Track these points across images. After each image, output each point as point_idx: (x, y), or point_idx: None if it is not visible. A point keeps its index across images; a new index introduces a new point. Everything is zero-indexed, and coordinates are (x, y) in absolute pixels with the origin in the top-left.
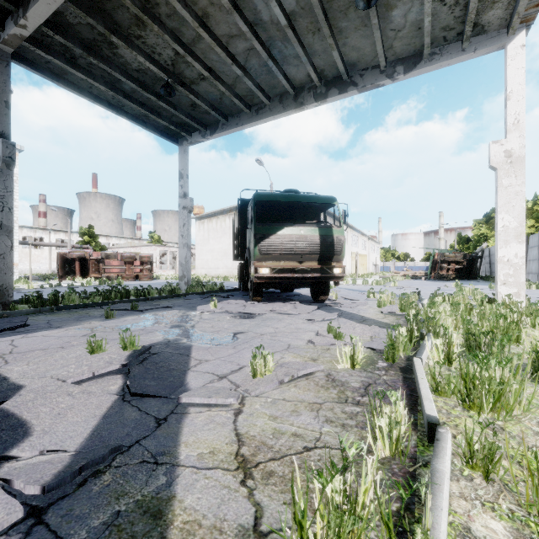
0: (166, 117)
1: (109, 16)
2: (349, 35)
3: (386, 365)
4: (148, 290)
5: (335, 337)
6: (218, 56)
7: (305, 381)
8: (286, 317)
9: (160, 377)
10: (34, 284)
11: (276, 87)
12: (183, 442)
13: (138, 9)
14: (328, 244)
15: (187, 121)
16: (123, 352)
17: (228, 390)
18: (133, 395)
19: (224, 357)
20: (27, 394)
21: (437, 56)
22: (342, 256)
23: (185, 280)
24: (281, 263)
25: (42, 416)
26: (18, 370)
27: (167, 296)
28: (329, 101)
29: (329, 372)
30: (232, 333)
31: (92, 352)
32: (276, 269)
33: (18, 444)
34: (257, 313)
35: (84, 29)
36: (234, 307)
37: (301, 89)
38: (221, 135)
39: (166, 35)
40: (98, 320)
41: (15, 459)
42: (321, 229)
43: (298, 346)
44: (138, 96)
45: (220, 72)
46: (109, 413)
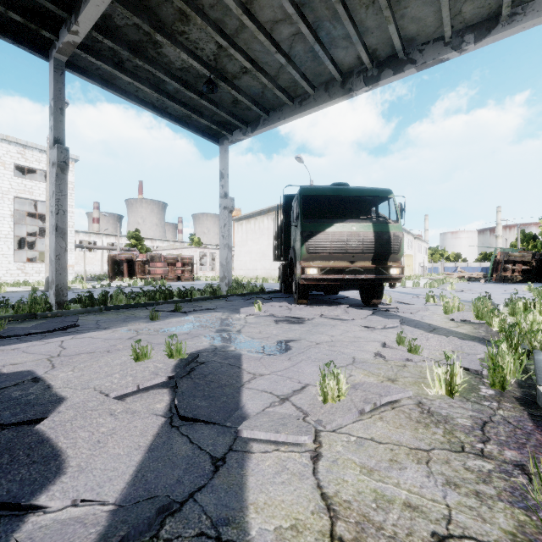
0: (207, 116)
1: (153, 14)
2: (408, 4)
3: (495, 394)
4: (191, 291)
5: (409, 350)
6: (261, 46)
7: (391, 411)
8: (339, 323)
9: (211, 396)
10: (88, 284)
11: (322, 74)
12: (251, 503)
13: (182, 2)
14: (384, 242)
15: (228, 119)
16: (169, 360)
17: (296, 420)
18: (182, 419)
19: (280, 371)
20: (66, 411)
21: (519, 17)
22: (400, 255)
23: (226, 282)
24: (330, 263)
25: (79, 444)
26: (62, 376)
27: (209, 298)
28: (382, 84)
29: (419, 400)
30: (284, 341)
31: (137, 359)
32: (325, 269)
33: (47, 486)
34: (306, 318)
35: (131, 30)
36: (279, 310)
37: (350, 74)
38: (263, 131)
39: (209, 27)
40: (143, 321)
41: (43, 509)
42: (375, 225)
43: (365, 360)
44: (181, 96)
45: (262, 63)
46: (156, 444)
